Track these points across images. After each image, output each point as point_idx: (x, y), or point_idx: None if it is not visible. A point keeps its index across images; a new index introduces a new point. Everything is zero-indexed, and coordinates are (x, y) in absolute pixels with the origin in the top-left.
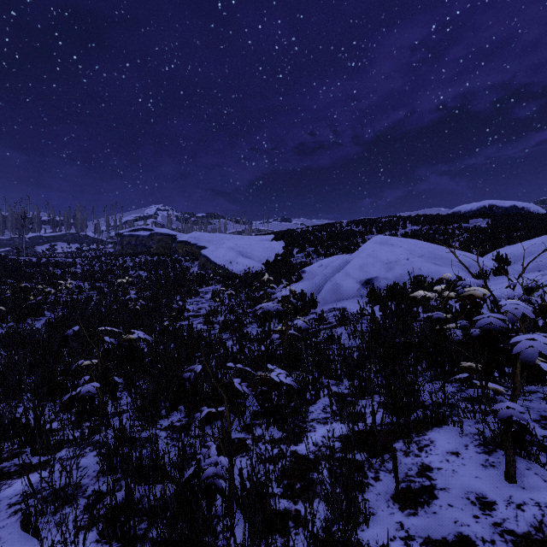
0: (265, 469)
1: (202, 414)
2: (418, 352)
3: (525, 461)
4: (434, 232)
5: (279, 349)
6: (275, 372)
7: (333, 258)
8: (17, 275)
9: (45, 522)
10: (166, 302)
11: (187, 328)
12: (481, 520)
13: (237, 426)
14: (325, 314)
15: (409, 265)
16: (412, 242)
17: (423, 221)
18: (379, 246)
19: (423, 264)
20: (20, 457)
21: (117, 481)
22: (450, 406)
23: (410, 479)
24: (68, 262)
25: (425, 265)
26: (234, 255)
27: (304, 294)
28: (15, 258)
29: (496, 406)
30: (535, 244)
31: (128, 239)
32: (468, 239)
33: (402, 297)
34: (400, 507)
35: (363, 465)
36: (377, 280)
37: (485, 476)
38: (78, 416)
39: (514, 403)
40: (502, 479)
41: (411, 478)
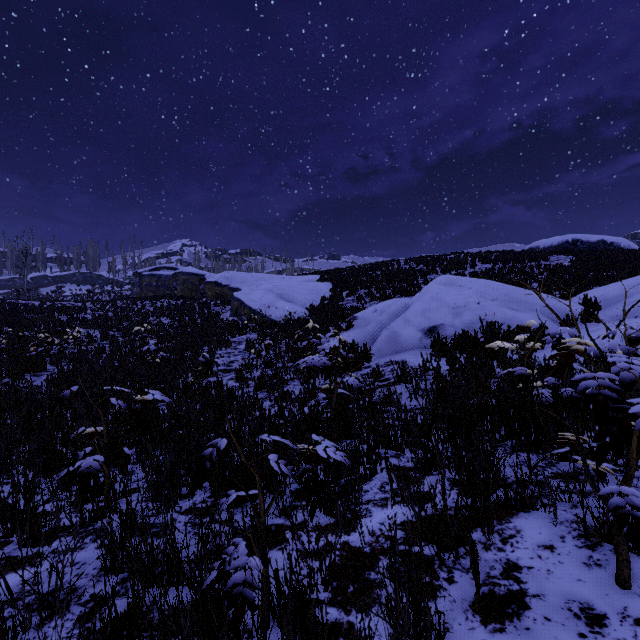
0: (309, 568)
1: (229, 501)
2: (495, 416)
3: (639, 559)
4: (509, 272)
5: (327, 412)
6: (322, 445)
7: (390, 302)
8: (16, 322)
9: (27, 639)
10: (191, 354)
11: (216, 386)
12: (589, 639)
13: (274, 510)
14: (381, 369)
15: (481, 310)
16: (484, 283)
17: (495, 259)
18: (444, 288)
19: (497, 309)
20: (5, 549)
21: (122, 582)
22: (539, 484)
23: (493, 581)
24: (77, 307)
25: (499, 310)
26: (273, 298)
27: (356, 344)
28: (15, 302)
29: (606, 491)
30: (630, 286)
31: (148, 280)
32: (549, 280)
33: (473, 348)
34: (482, 620)
35: (433, 561)
36: (442, 328)
37: (589, 579)
38: (79, 496)
39: (629, 488)
40: (613, 583)
41: (494, 580)
